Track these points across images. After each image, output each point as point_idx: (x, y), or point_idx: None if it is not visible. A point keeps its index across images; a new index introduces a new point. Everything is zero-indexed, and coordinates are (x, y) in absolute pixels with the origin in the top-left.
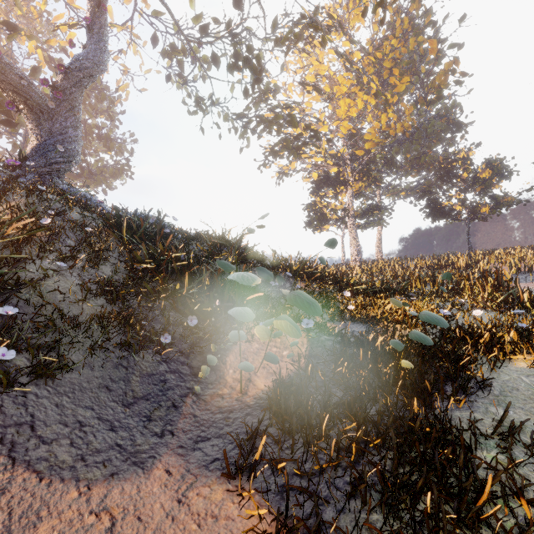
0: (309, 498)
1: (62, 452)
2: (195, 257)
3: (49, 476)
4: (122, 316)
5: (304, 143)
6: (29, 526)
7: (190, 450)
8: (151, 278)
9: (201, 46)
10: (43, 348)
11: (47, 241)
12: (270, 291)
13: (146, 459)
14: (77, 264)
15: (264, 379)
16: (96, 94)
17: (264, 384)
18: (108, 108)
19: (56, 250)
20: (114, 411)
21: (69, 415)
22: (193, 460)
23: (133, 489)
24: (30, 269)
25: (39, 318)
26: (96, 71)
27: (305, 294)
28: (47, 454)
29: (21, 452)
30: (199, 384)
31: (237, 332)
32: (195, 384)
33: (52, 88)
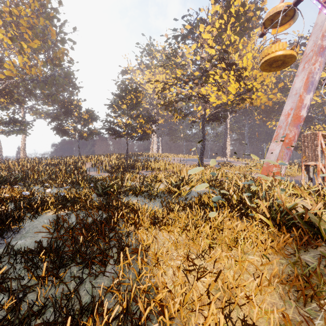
0: None
1: None
2: None
3: None
4: None
5: None
6: None
7: None
8: None
9: None
10: None
11: None
12: None
13: None
14: None
15: None
16: None
17: None
18: None
19: None
20: None
21: None
22: None
23: None
24: None
25: None
26: None
27: None
28: None
29: None
30: None
31: None
32: None
33: None
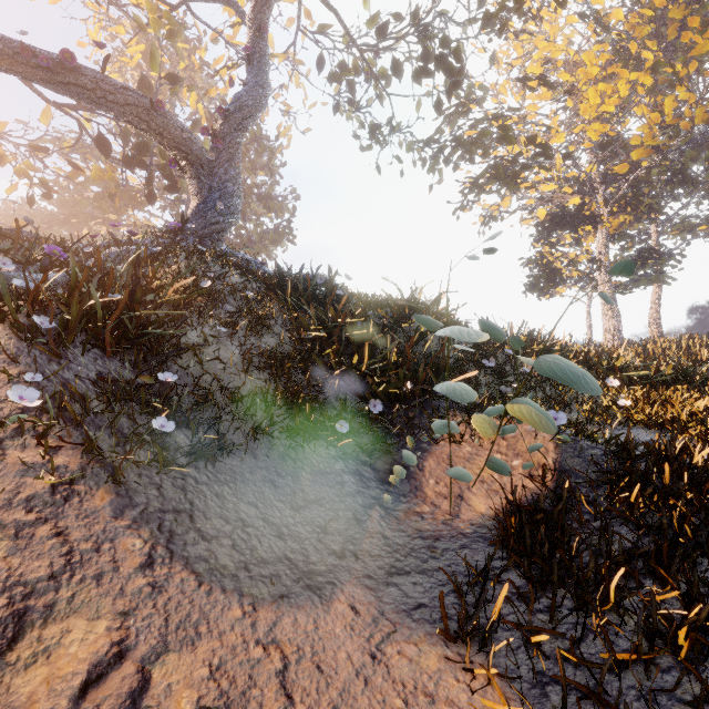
0: (599, 708)
1: (223, 554)
2: (375, 326)
3: (209, 581)
4: (288, 395)
5: (526, 165)
6: (187, 641)
7: (382, 583)
8: (320, 352)
9: (377, 56)
10: (203, 426)
11: (207, 305)
12: (482, 375)
13: (323, 584)
14: (237, 333)
15: (483, 498)
16: (255, 147)
17: (485, 505)
18: (267, 162)
19: (216, 315)
20: (281, 514)
21: (231, 510)
22: (388, 599)
23: (308, 622)
24: (190, 335)
25: (199, 390)
26: (256, 109)
27: (566, 360)
28: (207, 553)
29: (179, 545)
30: (387, 494)
31: (444, 422)
32: (382, 493)
33: (212, 137)
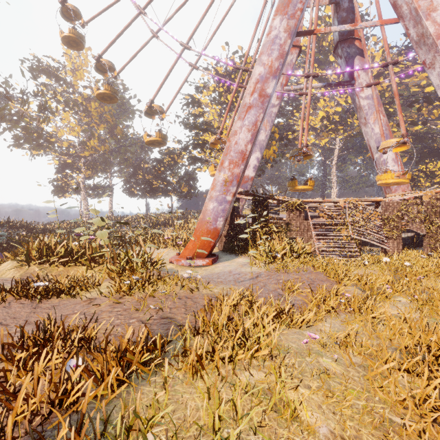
0: None
1: None
2: None
3: None
4: None
5: (40, 144)
6: None
7: None
8: None
9: None
10: None
11: None
12: None
13: None
14: None
15: None
16: None
17: None
18: None
19: None
20: None
21: None
22: None
23: None
24: None
25: None
26: None
27: None
28: None
29: None
30: None
31: None
32: None
33: None
